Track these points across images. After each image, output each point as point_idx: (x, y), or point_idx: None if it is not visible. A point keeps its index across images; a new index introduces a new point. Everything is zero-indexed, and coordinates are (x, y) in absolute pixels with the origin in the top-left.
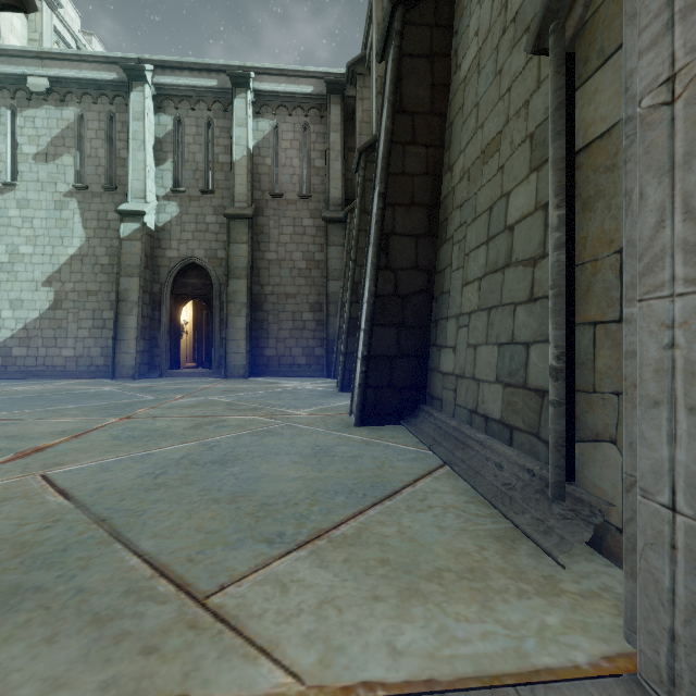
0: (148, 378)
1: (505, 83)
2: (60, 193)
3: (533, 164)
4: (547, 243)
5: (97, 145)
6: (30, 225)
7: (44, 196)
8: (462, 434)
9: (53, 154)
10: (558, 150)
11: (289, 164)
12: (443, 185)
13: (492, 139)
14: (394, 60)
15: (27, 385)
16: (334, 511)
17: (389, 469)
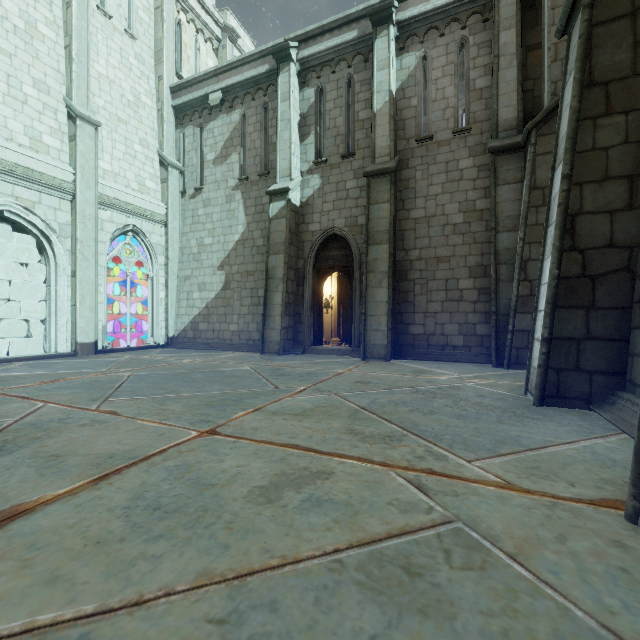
0: (291, 355)
1: None
2: (229, 188)
3: None
4: None
5: (255, 137)
6: (211, 220)
7: (219, 193)
8: None
9: (225, 156)
10: None
11: (441, 97)
12: None
13: None
14: None
15: (197, 357)
16: None
17: None
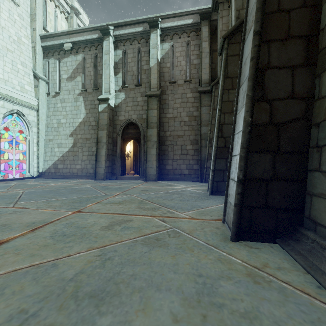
0: (110, 180)
1: None
2: (76, 94)
3: None
4: None
5: (90, 70)
6: (65, 110)
7: (70, 96)
8: None
9: (73, 77)
10: None
11: (179, 65)
12: (323, 12)
13: None
14: None
15: (59, 182)
16: None
17: None
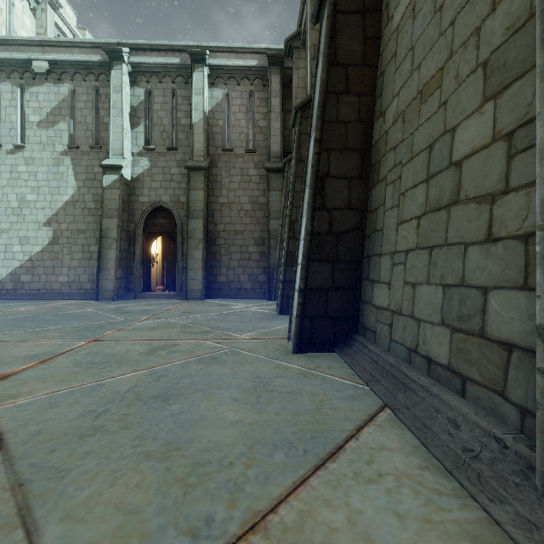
0: (125, 300)
1: (446, 17)
2: (57, 152)
3: (488, 93)
4: (512, 176)
5: (86, 113)
6: (35, 178)
7: (45, 155)
8: (402, 373)
9: (52, 122)
10: None
11: (238, 125)
12: (374, 130)
13: (431, 77)
14: (329, 16)
15: (29, 306)
16: (272, 478)
17: (329, 411)
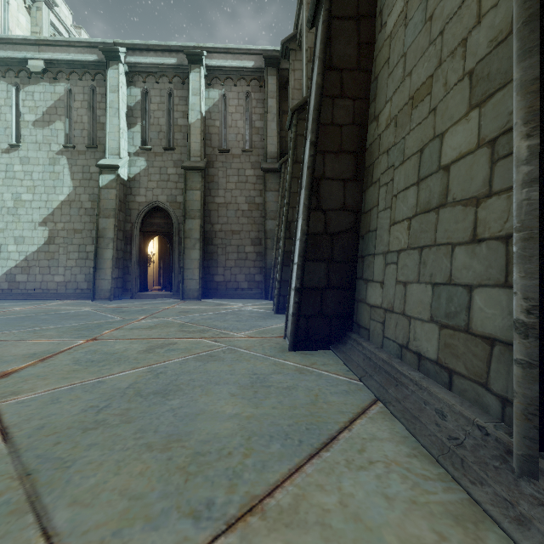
0: (121, 300)
1: (436, 27)
2: (53, 151)
3: (474, 101)
4: (495, 180)
5: (82, 113)
6: (30, 177)
7: (40, 154)
8: (394, 369)
9: (48, 121)
10: (528, 70)
11: (234, 125)
12: (368, 134)
13: (421, 84)
14: (324, 22)
15: (25, 305)
16: (269, 466)
17: (323, 405)
